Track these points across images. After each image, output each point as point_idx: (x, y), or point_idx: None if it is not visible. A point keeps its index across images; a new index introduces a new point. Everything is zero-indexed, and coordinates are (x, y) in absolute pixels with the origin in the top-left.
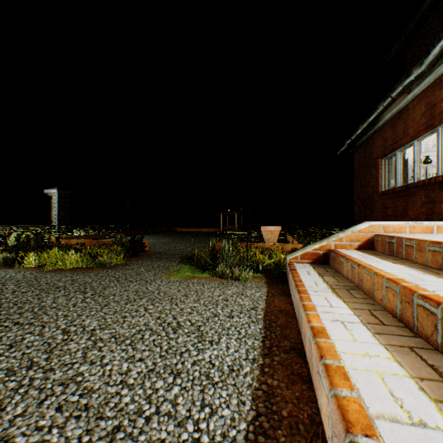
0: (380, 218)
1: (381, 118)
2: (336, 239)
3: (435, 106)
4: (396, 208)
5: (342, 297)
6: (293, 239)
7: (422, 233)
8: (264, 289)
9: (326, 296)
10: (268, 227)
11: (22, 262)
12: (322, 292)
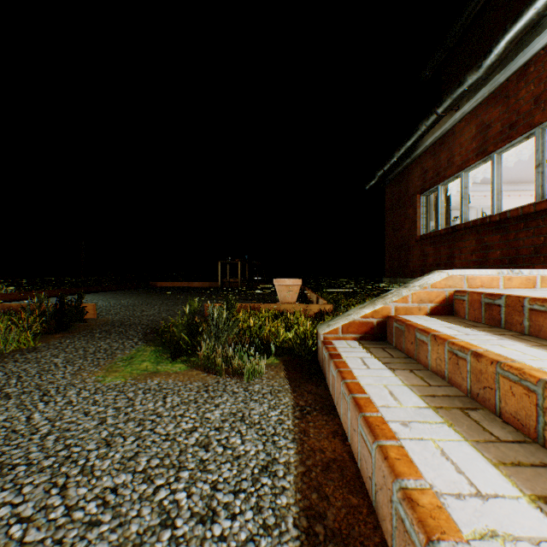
0: (418, 268)
1: (420, 143)
2: (398, 299)
3: (490, 127)
4: (439, 255)
5: (473, 442)
6: (318, 296)
7: (521, 288)
8: (286, 398)
9: (439, 443)
10: (285, 280)
11: None
12: (420, 425)
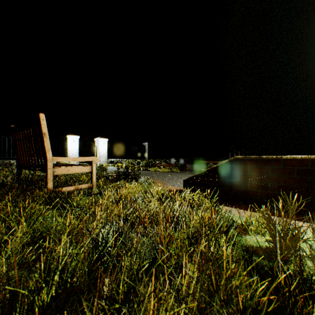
0: None
1: None
2: None
3: None
4: None
5: None
6: None
7: None
8: None
9: None
10: None
11: (149, 170)
12: None
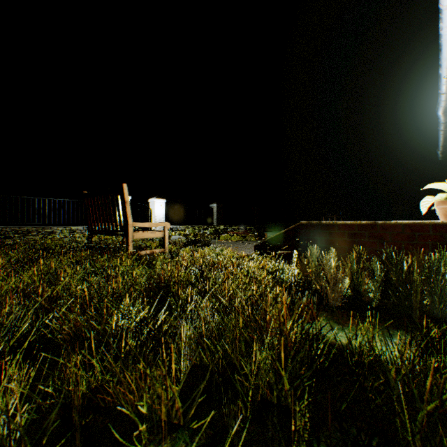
0: None
1: None
2: None
3: None
4: None
5: None
6: None
7: None
8: None
9: None
10: None
11: (219, 238)
12: None
